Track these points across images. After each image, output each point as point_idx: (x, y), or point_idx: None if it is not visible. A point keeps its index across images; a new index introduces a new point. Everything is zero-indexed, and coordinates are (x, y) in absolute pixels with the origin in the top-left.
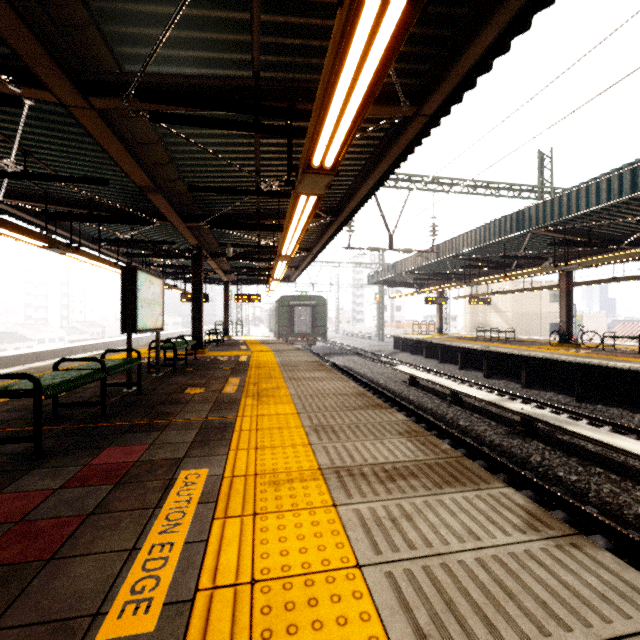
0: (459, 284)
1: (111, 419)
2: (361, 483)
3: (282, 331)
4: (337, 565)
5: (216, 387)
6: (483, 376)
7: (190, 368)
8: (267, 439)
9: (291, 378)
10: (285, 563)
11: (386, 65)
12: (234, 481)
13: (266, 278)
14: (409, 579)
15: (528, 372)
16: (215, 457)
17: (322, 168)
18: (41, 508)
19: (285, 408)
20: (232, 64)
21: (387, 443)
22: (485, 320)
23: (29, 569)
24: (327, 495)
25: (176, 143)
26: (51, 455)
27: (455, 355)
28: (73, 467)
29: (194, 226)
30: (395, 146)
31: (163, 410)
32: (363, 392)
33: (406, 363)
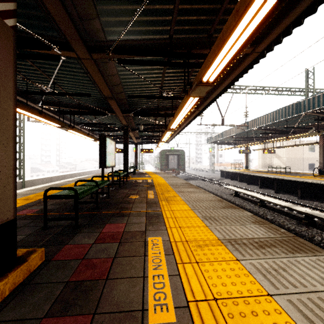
0: (259, 142)
1: (101, 210)
2: (246, 248)
3: (162, 167)
4: (257, 293)
5: (143, 195)
6: (274, 192)
7: (126, 185)
8: (183, 223)
9: (179, 191)
10: (227, 290)
11: (264, 23)
12: (177, 244)
13: (156, 141)
14: (303, 305)
15: (302, 190)
16: (161, 231)
17: (207, 82)
18: (90, 253)
19: (184, 207)
20: (159, 32)
21: (248, 227)
22: (270, 162)
23: (99, 283)
24: (230, 254)
25: (124, 74)
26: (82, 227)
27: (256, 180)
28: (95, 233)
29: (125, 115)
30: (237, 70)
31: (123, 206)
32: (220, 199)
33: (229, 184)
